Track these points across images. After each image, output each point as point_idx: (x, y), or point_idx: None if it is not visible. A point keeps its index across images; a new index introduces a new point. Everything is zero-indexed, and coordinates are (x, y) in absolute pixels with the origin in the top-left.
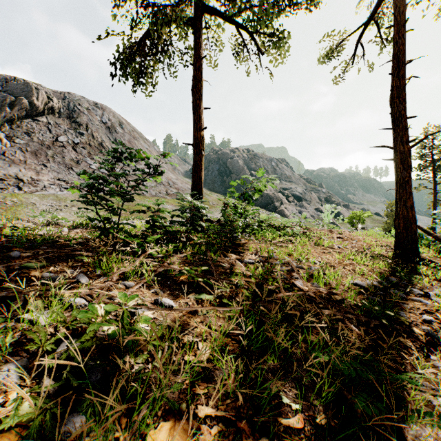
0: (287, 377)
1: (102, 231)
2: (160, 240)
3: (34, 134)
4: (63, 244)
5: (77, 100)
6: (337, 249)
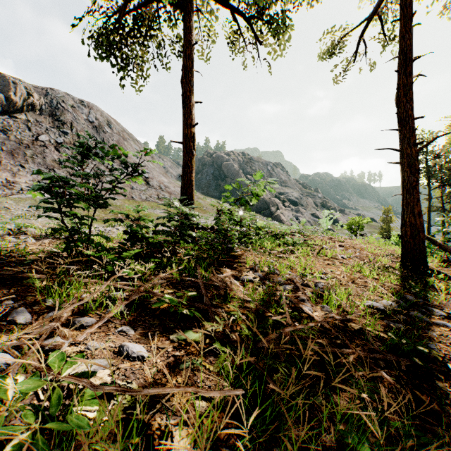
0: None
1: (67, 244)
2: (142, 254)
3: (11, 132)
4: (16, 261)
5: (61, 96)
6: (341, 259)
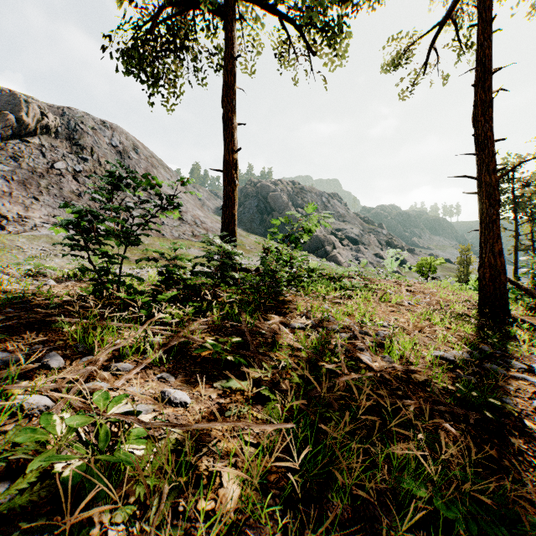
0: (365, 532)
1: (96, 285)
2: (178, 298)
3: (22, 159)
4: (40, 305)
5: (79, 117)
6: (407, 306)
